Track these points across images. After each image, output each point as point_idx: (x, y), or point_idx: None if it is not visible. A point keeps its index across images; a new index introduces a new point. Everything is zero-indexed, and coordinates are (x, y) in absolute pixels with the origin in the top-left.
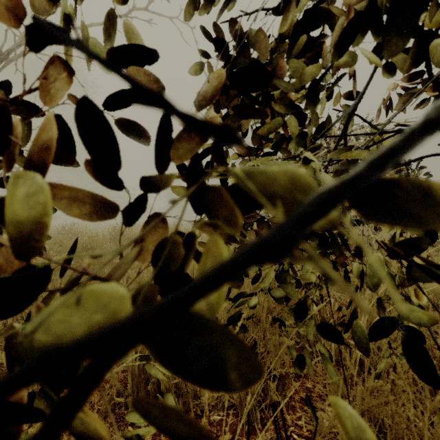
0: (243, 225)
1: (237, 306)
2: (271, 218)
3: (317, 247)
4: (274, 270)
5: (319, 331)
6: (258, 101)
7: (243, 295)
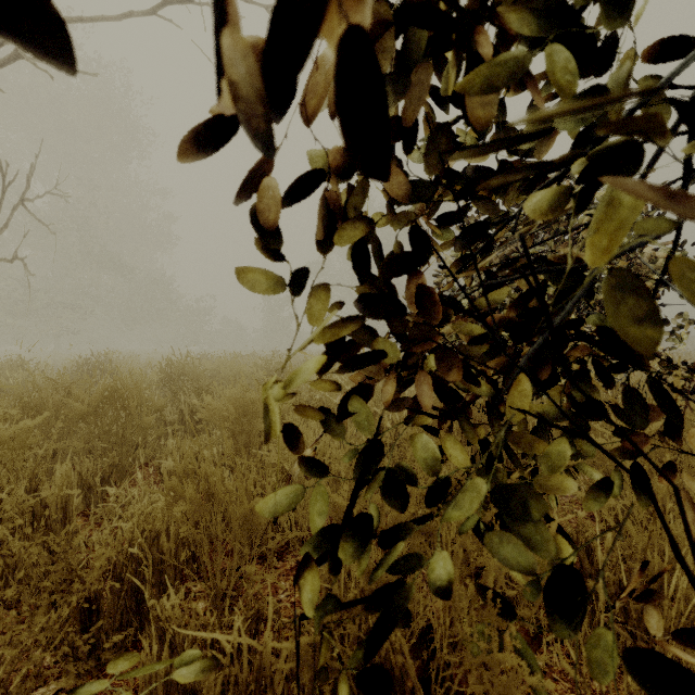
0: (402, 359)
1: (392, 565)
2: (464, 345)
3: (568, 410)
4: (470, 461)
5: (638, 677)
6: (457, 6)
7: (405, 530)
